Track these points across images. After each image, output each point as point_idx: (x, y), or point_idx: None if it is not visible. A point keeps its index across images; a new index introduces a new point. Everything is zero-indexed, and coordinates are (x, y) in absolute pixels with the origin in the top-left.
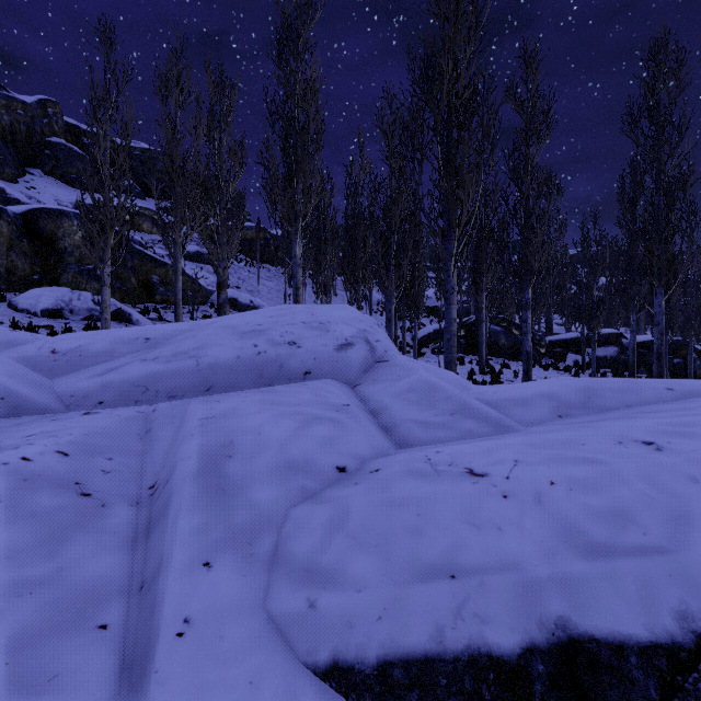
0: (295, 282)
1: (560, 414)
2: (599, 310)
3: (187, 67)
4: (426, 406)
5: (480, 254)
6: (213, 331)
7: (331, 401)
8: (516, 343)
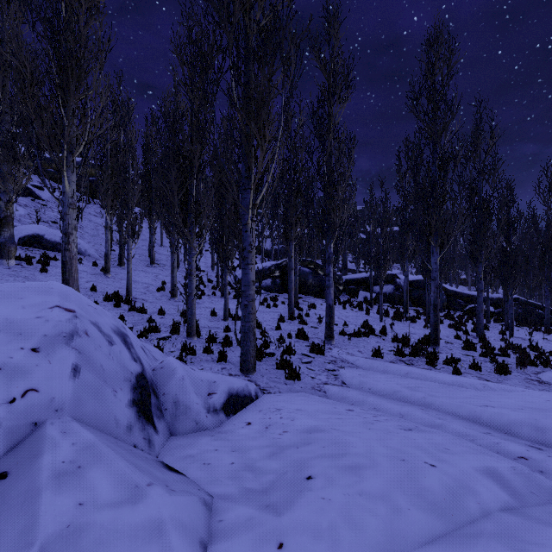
0: (64, 225)
1: None
2: (385, 261)
3: None
4: None
5: (289, 206)
6: None
7: None
8: (321, 282)
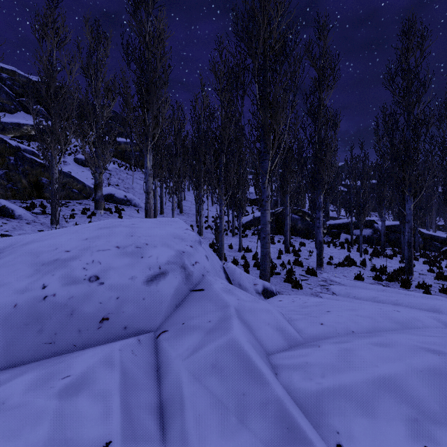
0: (146, 187)
1: (425, 442)
2: (365, 208)
3: (61, 14)
4: (233, 420)
5: (286, 168)
6: (11, 259)
7: (79, 439)
8: (308, 226)
